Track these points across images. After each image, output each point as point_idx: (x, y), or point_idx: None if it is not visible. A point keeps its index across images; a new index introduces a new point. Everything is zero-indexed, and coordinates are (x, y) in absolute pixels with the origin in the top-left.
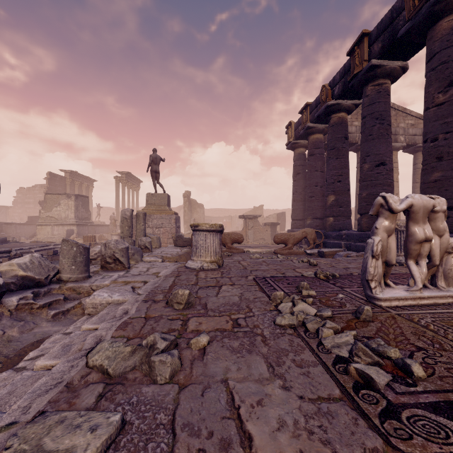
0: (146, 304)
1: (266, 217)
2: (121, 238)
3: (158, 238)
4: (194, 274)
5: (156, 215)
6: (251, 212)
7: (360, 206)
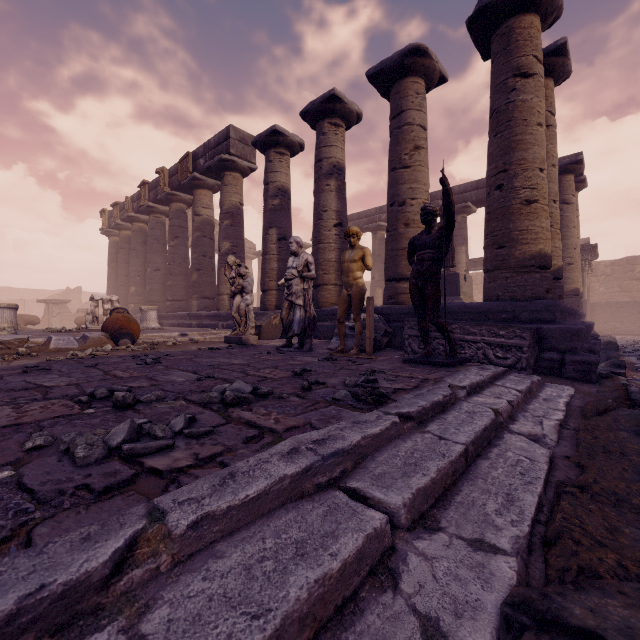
0: None
1: (85, 303)
2: None
3: None
4: None
5: None
6: (62, 296)
7: (146, 296)
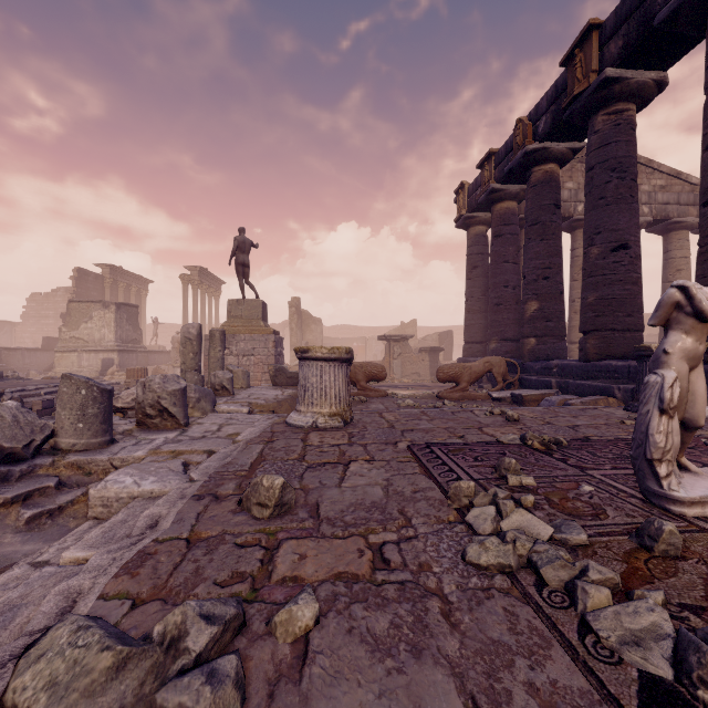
0: (199, 505)
1: (421, 339)
2: (182, 373)
3: (246, 373)
4: (299, 439)
5: (243, 335)
6: (397, 331)
7: (584, 318)
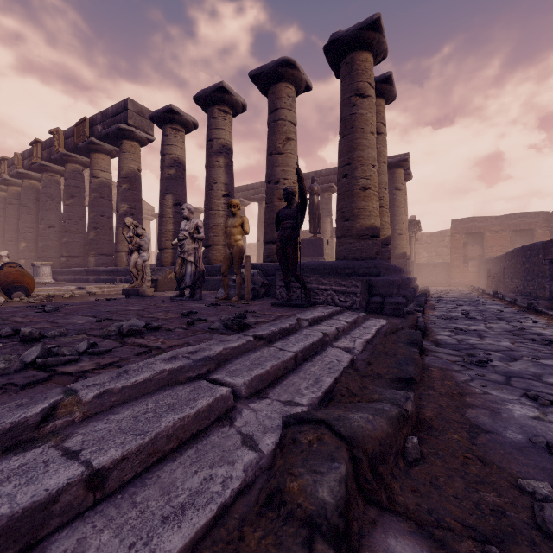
0: None
1: None
2: None
3: None
4: None
5: None
6: None
7: (39, 252)
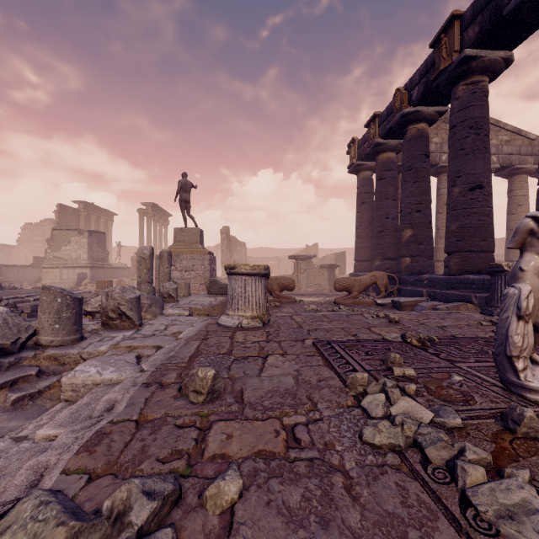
0: (147, 392)
1: (322, 258)
2: (138, 284)
3: (187, 284)
4: (228, 336)
5: (185, 255)
6: (303, 252)
7: (448, 242)
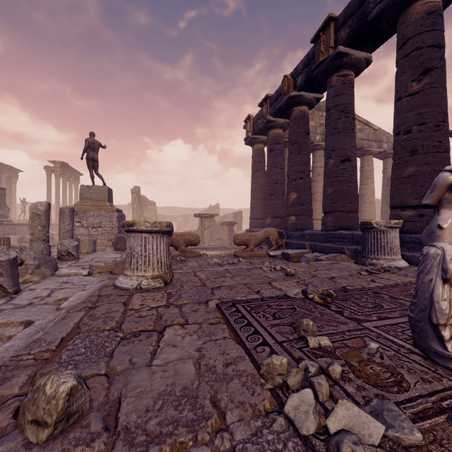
0: None
1: (223, 216)
2: (30, 242)
3: (91, 241)
4: (122, 302)
5: (92, 212)
6: (207, 211)
7: (325, 204)
